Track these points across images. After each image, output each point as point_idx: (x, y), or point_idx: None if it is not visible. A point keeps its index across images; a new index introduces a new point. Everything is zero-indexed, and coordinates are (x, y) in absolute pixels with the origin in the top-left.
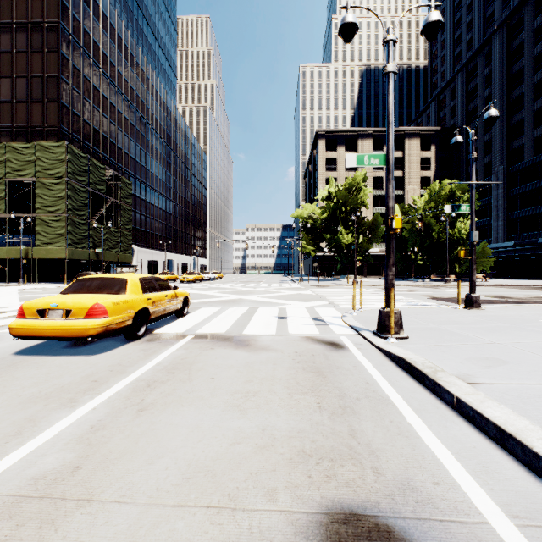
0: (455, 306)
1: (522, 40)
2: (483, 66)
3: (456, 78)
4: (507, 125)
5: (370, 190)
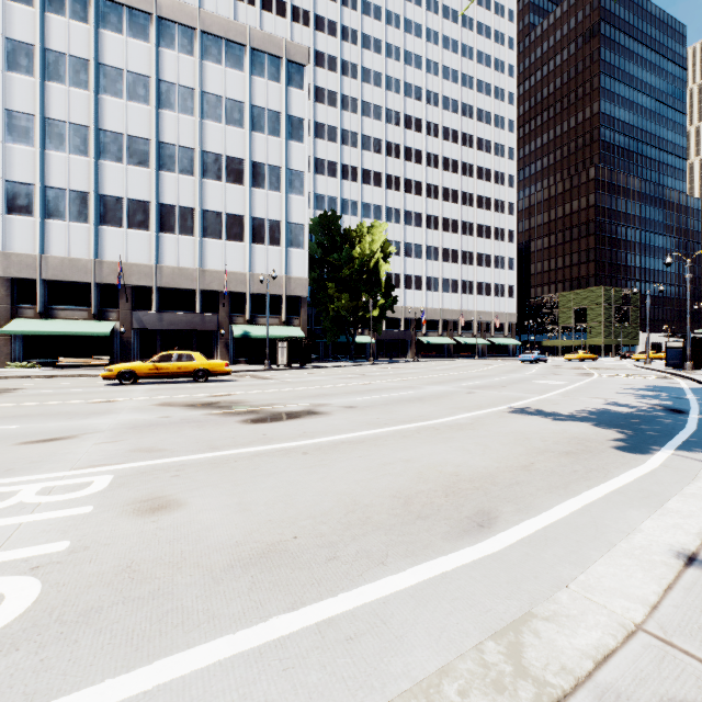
0: None
1: None
2: None
3: None
4: None
5: None
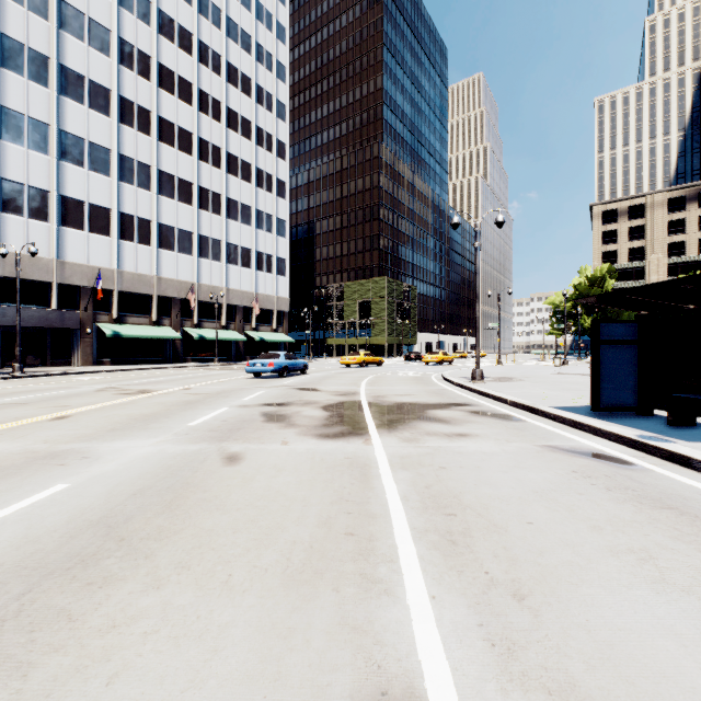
0: None
1: None
2: None
3: None
4: None
5: (613, 280)
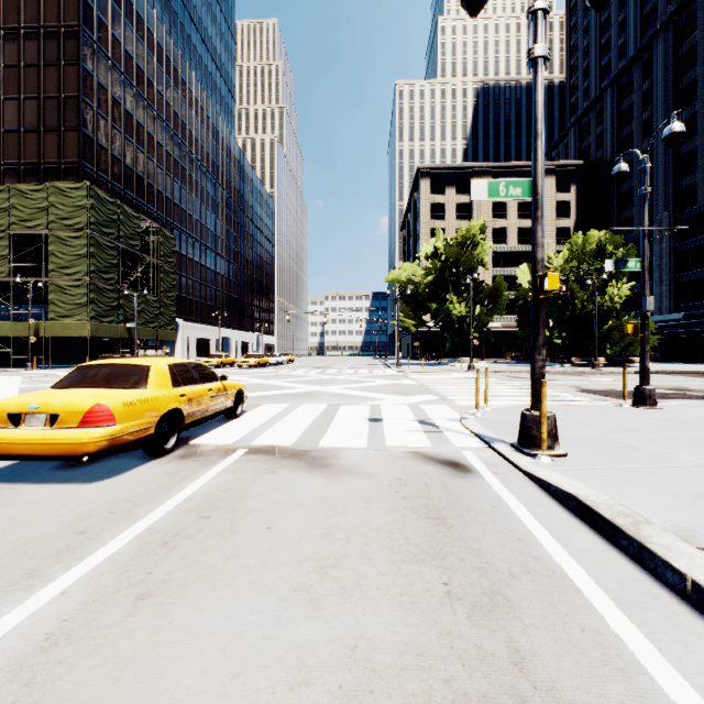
0: (617, 402)
1: (694, 42)
2: (640, 79)
3: (603, 95)
4: (674, 157)
5: (490, 244)
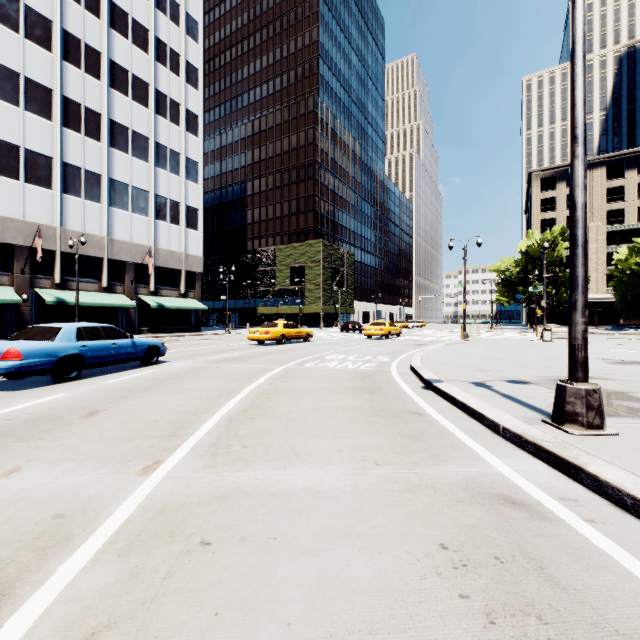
0: None
1: None
2: None
3: None
4: None
5: (566, 243)
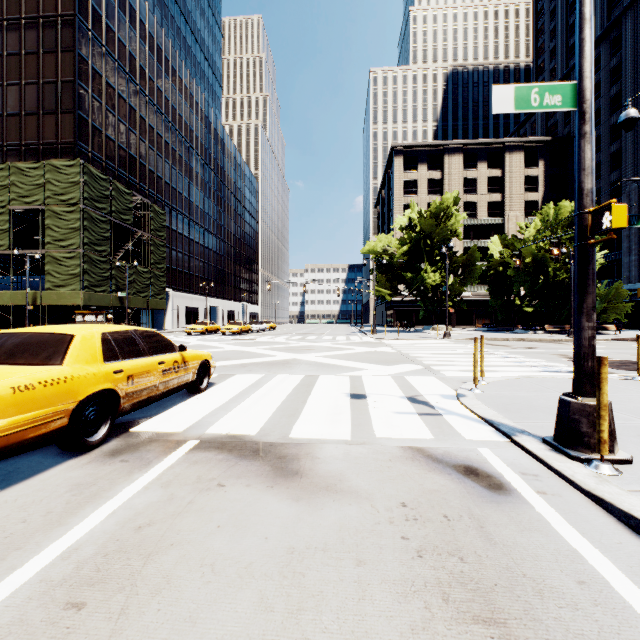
0: (623, 374)
1: None
2: (608, 56)
3: (571, 74)
4: None
5: (464, 215)
